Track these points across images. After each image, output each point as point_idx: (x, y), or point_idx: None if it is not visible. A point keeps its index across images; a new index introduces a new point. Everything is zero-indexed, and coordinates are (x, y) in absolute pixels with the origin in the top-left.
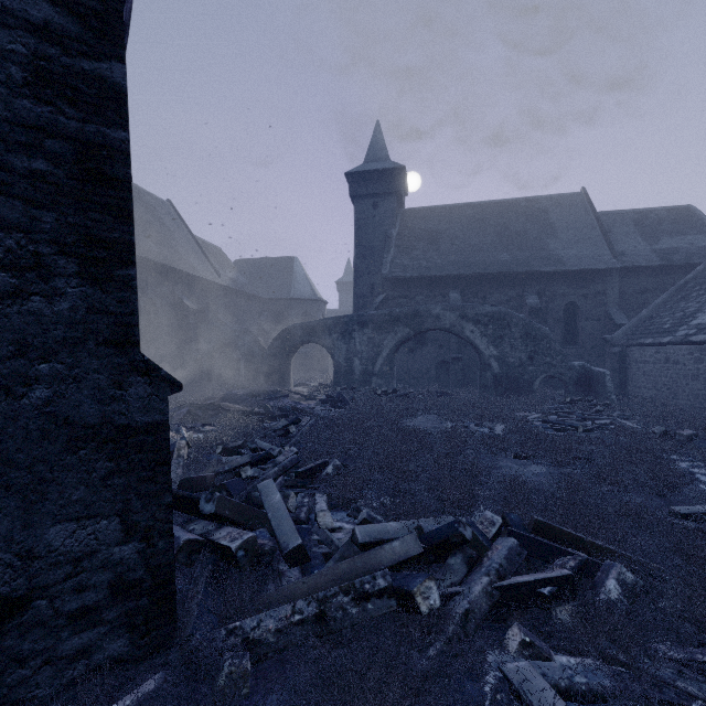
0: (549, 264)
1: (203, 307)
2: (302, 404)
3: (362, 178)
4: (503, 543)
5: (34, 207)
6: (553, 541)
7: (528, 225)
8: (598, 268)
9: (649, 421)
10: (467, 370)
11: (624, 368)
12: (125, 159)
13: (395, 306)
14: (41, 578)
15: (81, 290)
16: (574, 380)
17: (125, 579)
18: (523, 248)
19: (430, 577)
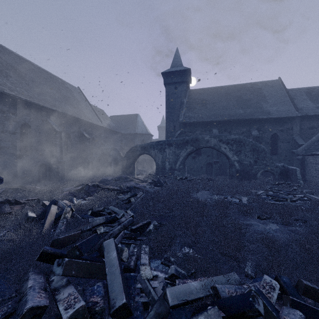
0: (263, 114)
1: (94, 137)
2: (140, 184)
3: (169, 75)
4: (290, 315)
5: None
6: None
7: (252, 96)
8: (288, 116)
9: None
10: (221, 167)
11: (304, 167)
12: None
13: (185, 136)
14: None
15: None
16: (278, 172)
17: None
18: (249, 107)
19: None
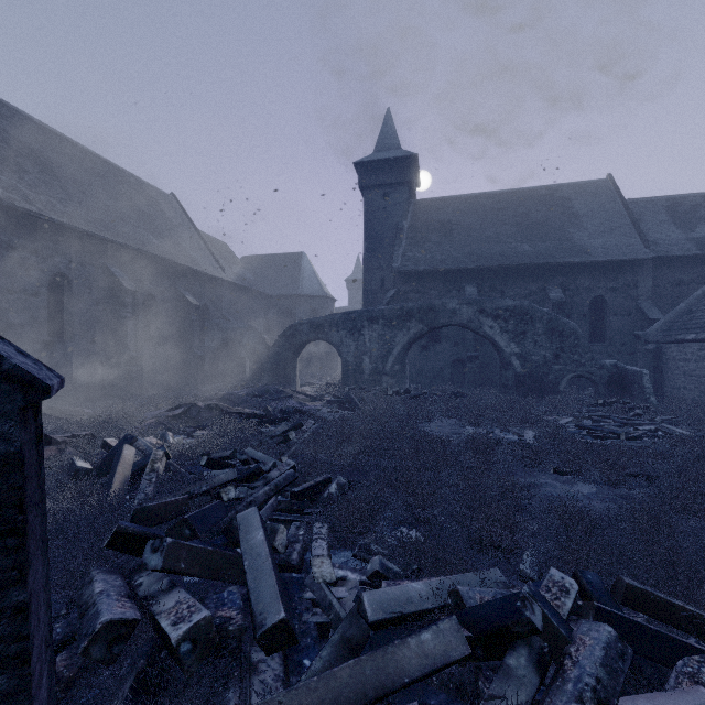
0: (574, 255)
1: (206, 303)
2: (307, 405)
3: (372, 167)
4: (592, 632)
5: None
6: (656, 618)
7: (550, 214)
8: (628, 259)
9: (702, 428)
10: (484, 369)
11: (660, 367)
12: None
13: (407, 301)
14: None
15: None
16: (605, 379)
17: None
18: (544, 239)
19: None
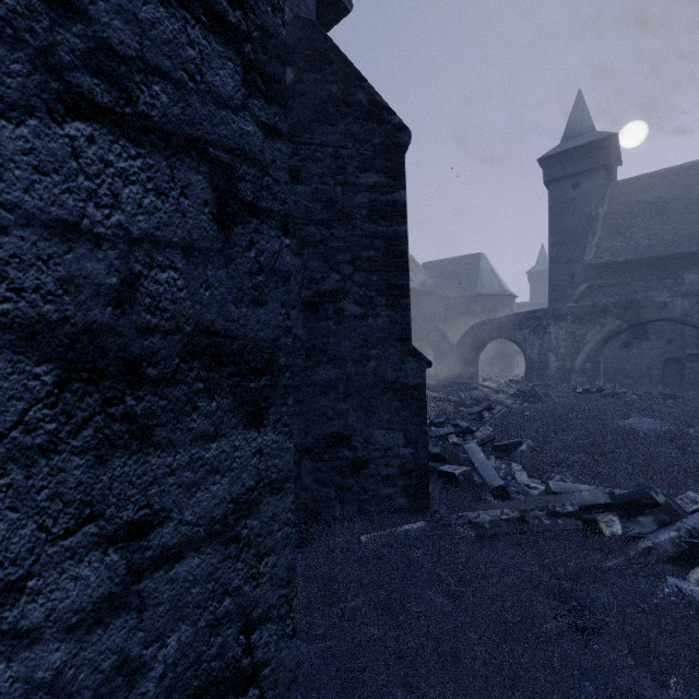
0: None
1: None
2: (492, 396)
3: (558, 159)
4: None
5: (369, 274)
6: None
7: None
8: None
9: None
10: None
11: None
12: (405, 240)
13: (602, 295)
14: (372, 454)
15: (386, 313)
16: None
17: (405, 467)
18: None
19: (613, 513)
